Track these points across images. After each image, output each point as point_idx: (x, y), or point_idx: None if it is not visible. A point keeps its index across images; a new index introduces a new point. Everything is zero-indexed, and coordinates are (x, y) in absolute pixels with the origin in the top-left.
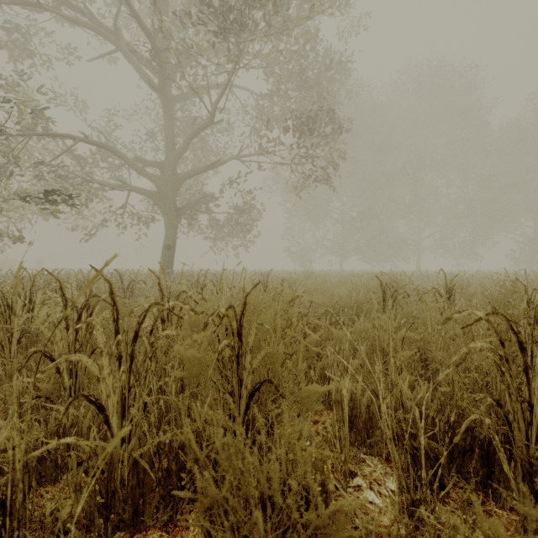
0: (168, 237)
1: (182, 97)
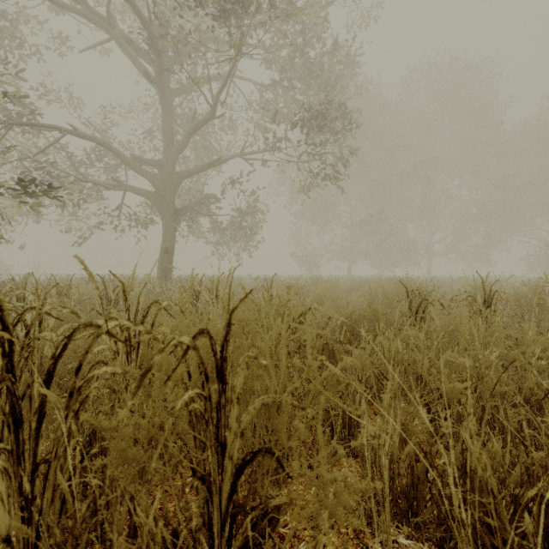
0: (166, 240)
1: (182, 91)
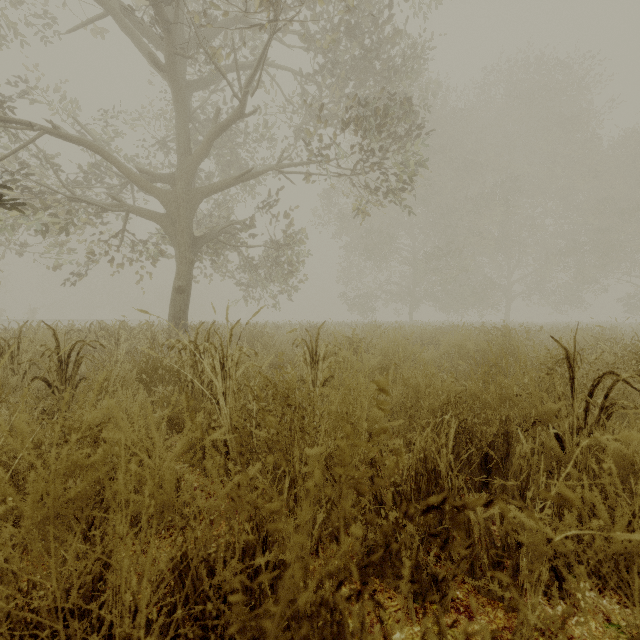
0: (180, 276)
1: (202, 85)
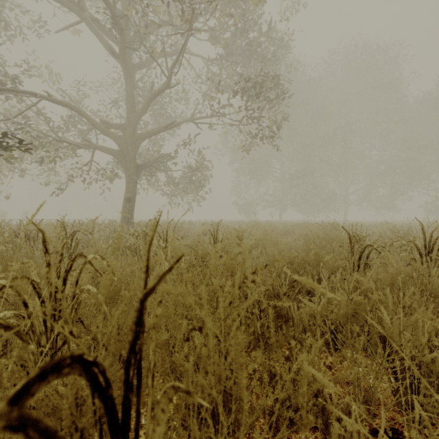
0: (128, 190)
1: (142, 66)
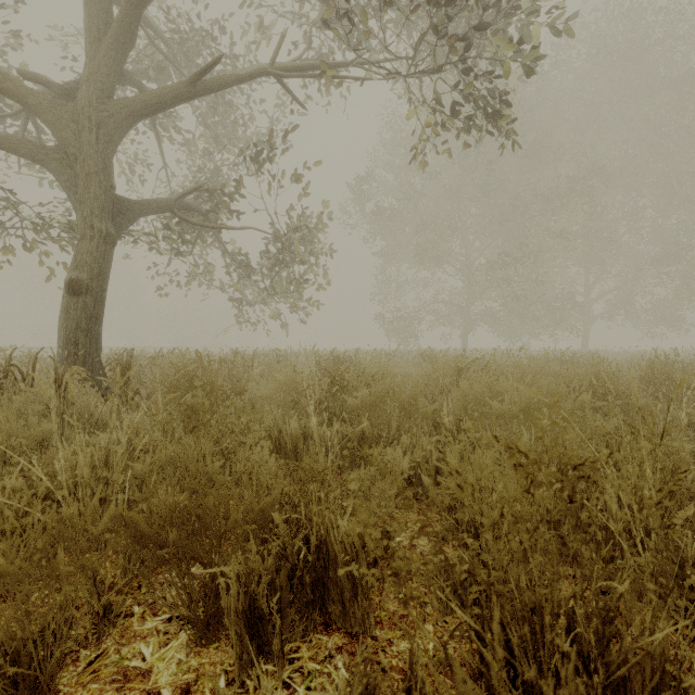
0: (77, 261)
1: None
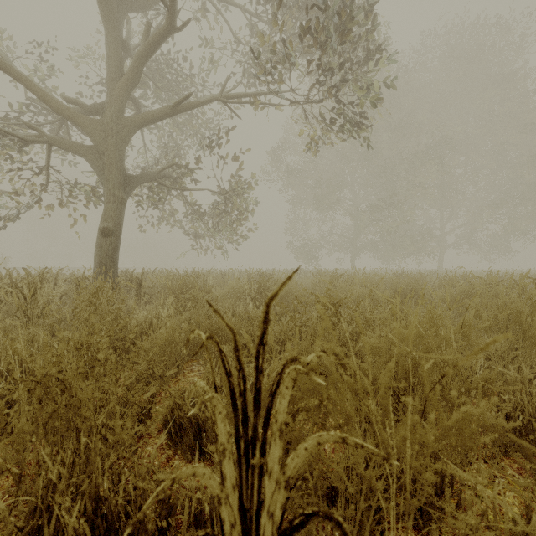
0: (106, 216)
1: (137, 5)
